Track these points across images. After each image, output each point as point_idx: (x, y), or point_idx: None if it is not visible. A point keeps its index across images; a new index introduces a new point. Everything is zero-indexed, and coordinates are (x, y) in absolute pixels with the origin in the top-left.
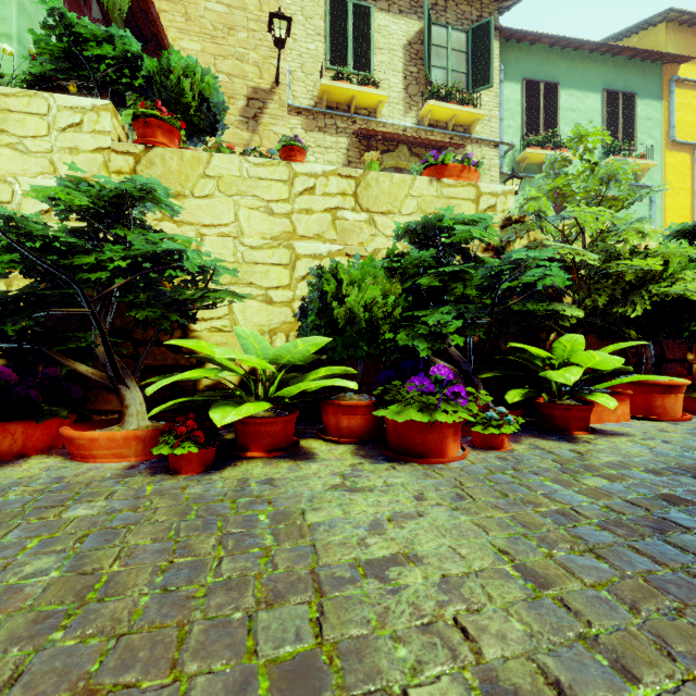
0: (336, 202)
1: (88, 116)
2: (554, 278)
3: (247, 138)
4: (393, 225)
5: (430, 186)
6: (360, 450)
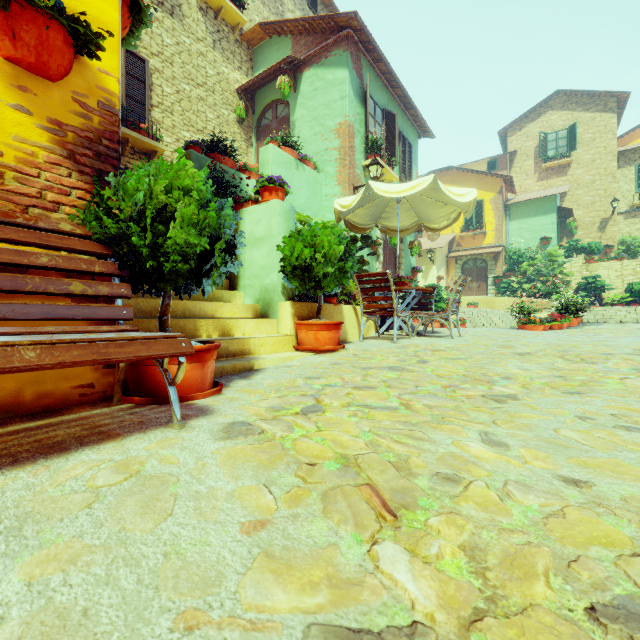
0: (634, 267)
1: (577, 261)
2: None
3: (600, 235)
4: None
5: None
6: None
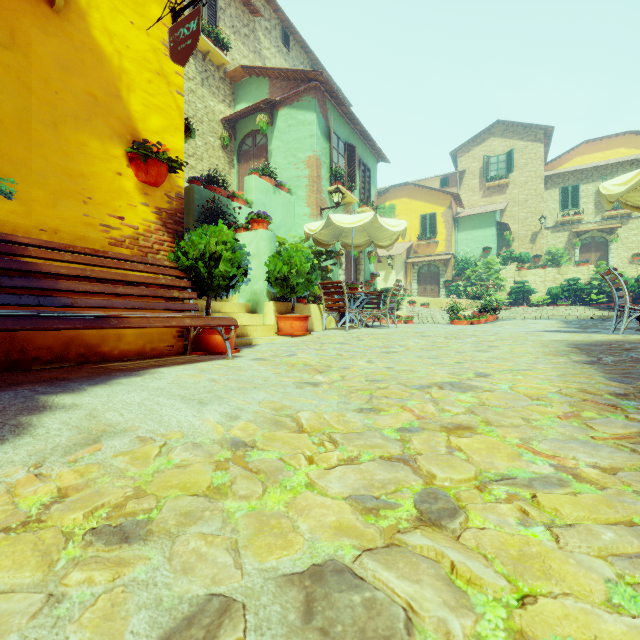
0: (554, 274)
1: (511, 268)
2: (588, 287)
3: (531, 246)
4: (566, 276)
5: (576, 268)
6: None
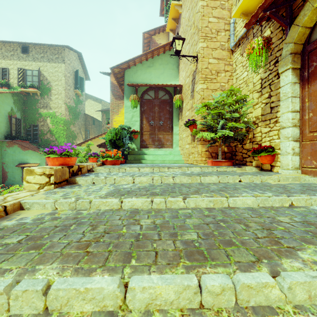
0: None
1: None
2: None
3: (192, 103)
4: None
5: None
6: None
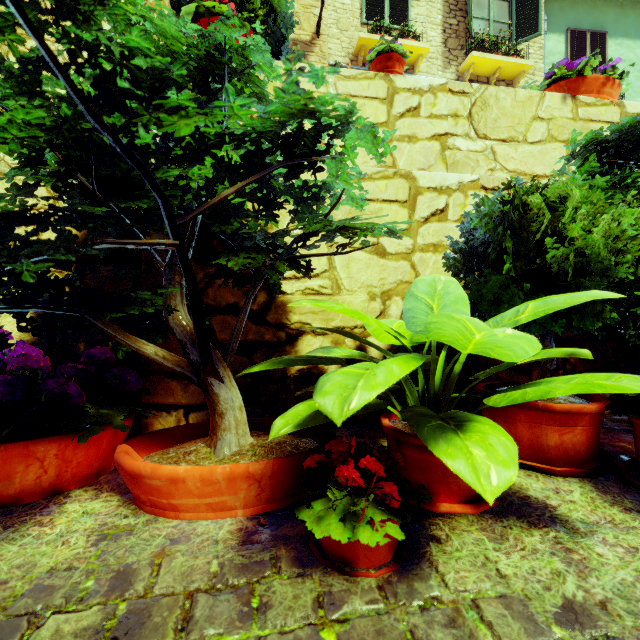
0: (446, 127)
1: None
2: None
3: None
4: (516, 156)
5: (562, 105)
6: (614, 495)
